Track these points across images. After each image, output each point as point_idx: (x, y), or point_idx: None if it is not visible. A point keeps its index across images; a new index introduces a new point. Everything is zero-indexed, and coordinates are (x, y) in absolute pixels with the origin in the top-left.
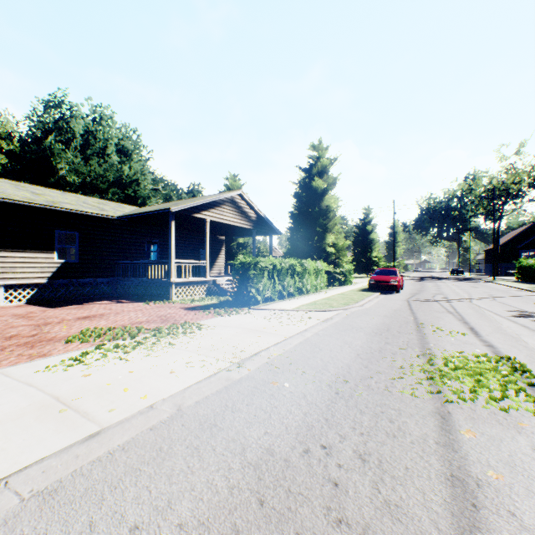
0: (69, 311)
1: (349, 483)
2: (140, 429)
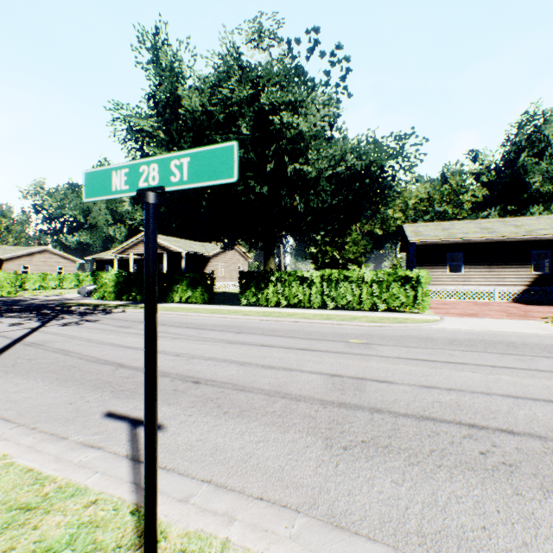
0: (542, 308)
1: None
2: None
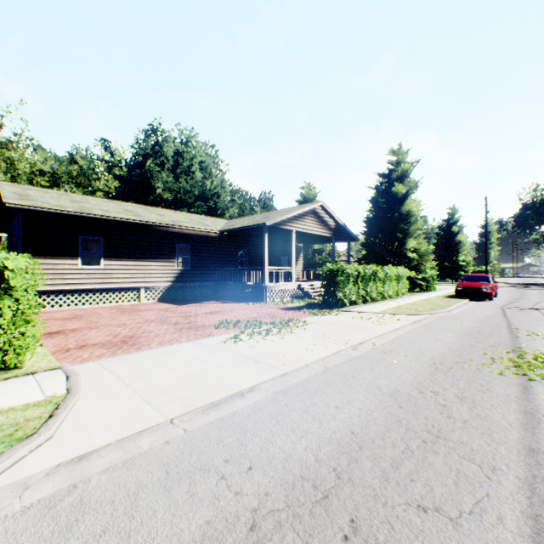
0: (194, 308)
1: (452, 406)
2: (309, 374)
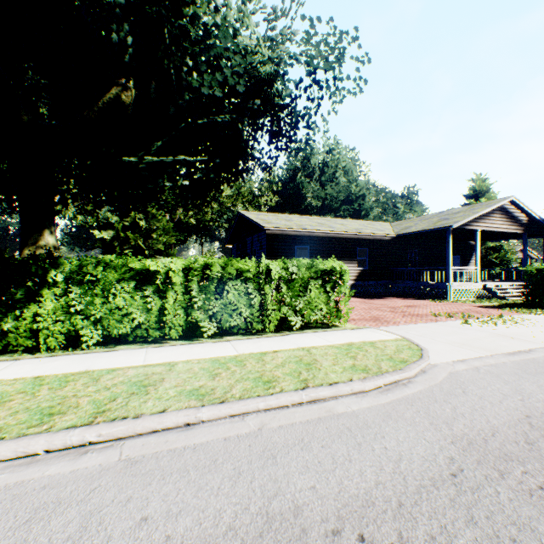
0: (385, 302)
1: None
2: None
